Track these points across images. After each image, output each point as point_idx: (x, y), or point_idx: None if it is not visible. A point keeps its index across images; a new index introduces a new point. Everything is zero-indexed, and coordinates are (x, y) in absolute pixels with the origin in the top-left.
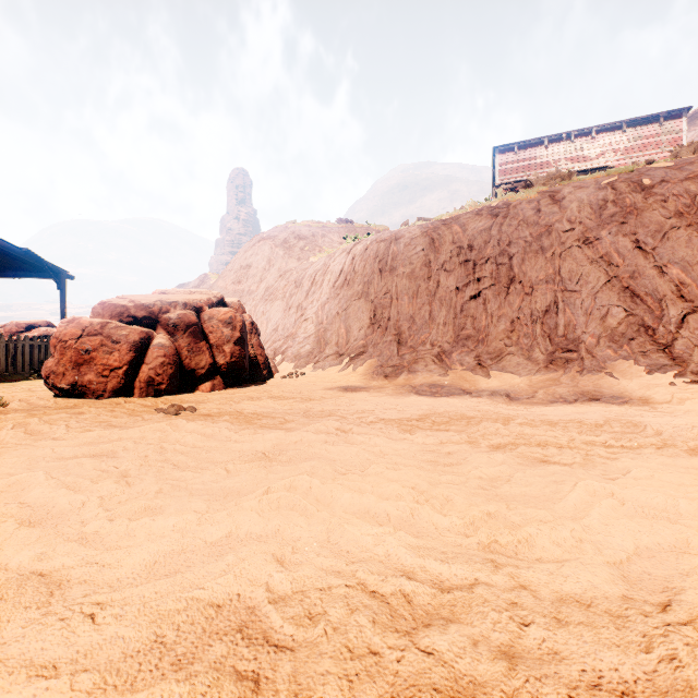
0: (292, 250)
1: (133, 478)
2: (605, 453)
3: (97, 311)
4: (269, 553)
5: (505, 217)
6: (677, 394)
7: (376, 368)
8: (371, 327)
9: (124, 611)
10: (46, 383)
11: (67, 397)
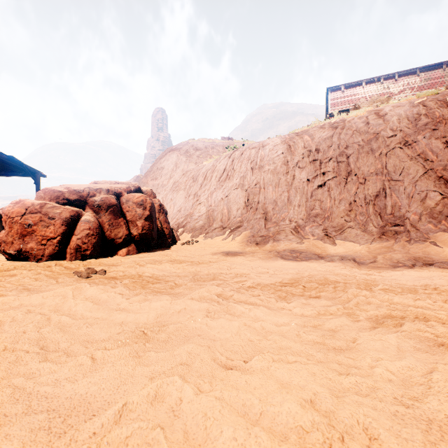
0: (192, 157)
1: None
2: None
3: (40, 195)
4: None
5: (342, 129)
6: None
7: (250, 237)
8: (245, 208)
9: None
10: None
11: (14, 260)
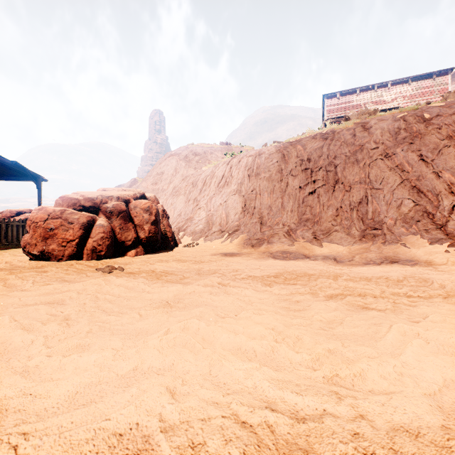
0: (191, 162)
1: (72, 320)
2: (408, 301)
3: (58, 202)
4: (165, 385)
5: (332, 140)
6: (451, 258)
7: (246, 240)
8: (242, 213)
9: (42, 442)
10: (24, 251)
11: (38, 260)
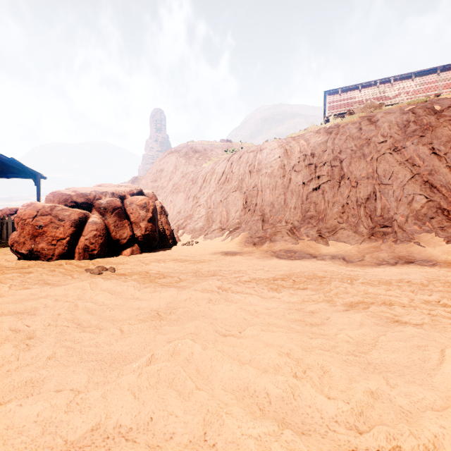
0: (191, 159)
1: (35, 340)
2: (446, 313)
3: (49, 198)
4: None
5: (336, 134)
6: None
7: (247, 238)
8: (243, 210)
9: None
10: (11, 249)
11: (26, 259)
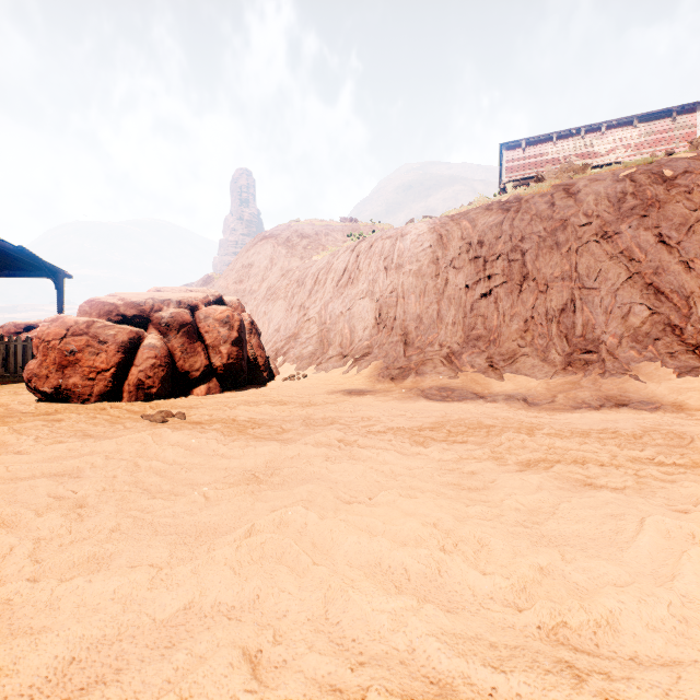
0: (295, 249)
1: (88, 508)
2: (659, 473)
3: (84, 309)
4: (241, 643)
5: (517, 212)
6: None
7: (382, 369)
8: (376, 327)
9: None
10: (28, 386)
11: (50, 401)
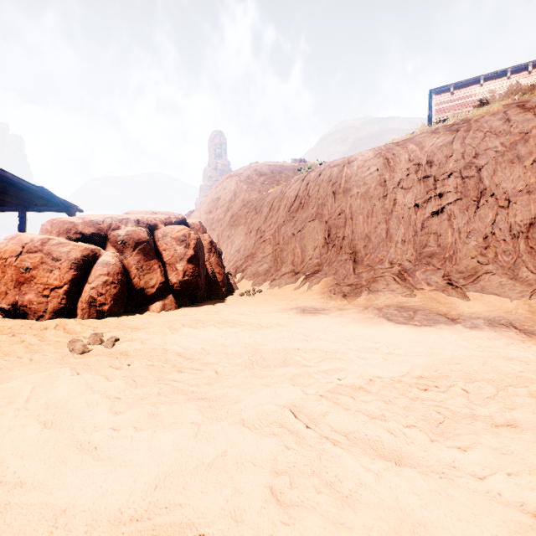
0: (254, 184)
1: None
2: None
3: (45, 228)
4: None
5: (467, 131)
6: None
7: (333, 286)
8: (325, 246)
9: None
10: None
11: (9, 317)
